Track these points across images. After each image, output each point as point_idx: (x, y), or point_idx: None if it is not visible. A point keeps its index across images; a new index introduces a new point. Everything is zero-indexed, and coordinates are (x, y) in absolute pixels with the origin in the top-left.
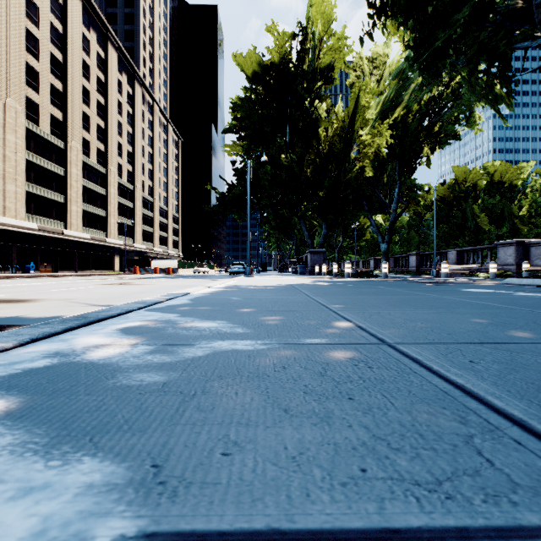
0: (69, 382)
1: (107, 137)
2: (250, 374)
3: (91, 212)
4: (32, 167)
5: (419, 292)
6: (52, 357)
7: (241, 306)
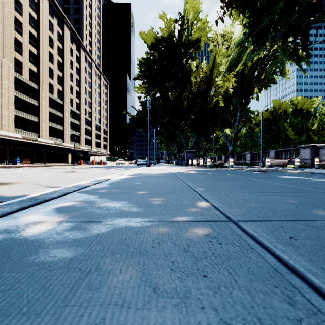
0: (2, 258)
1: (64, 82)
2: (134, 250)
3: (54, 127)
4: (18, 100)
5: (252, 179)
6: (0, 233)
7: (139, 189)
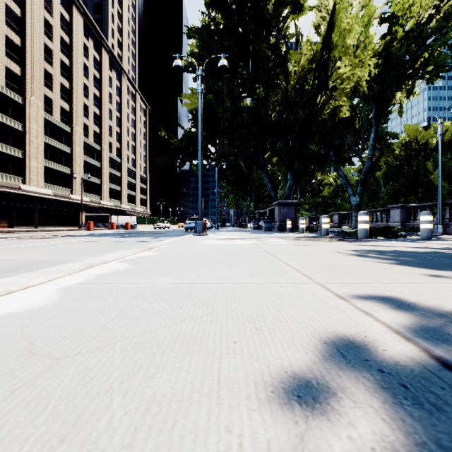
0: None
1: (72, 97)
2: None
3: (54, 169)
4: None
5: None
6: None
7: None
